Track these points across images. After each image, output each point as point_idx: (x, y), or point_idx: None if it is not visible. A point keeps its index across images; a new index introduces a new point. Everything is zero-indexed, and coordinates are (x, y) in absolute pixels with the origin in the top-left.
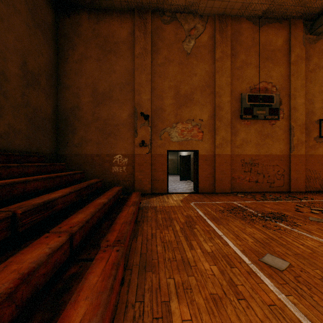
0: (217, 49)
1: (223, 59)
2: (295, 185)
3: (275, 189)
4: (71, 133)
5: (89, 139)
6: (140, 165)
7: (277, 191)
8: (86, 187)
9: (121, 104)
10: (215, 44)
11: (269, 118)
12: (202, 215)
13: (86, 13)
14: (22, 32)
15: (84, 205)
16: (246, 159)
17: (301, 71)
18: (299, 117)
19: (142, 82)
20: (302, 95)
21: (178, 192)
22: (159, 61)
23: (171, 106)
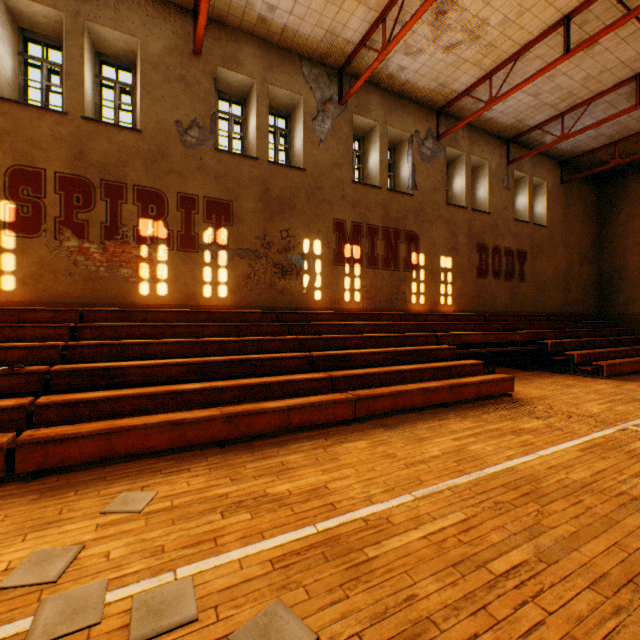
0: None
1: None
2: None
3: None
4: (614, 294)
5: (635, 298)
6: None
7: None
8: (638, 338)
9: None
10: None
11: None
12: None
13: (631, 174)
14: (578, 230)
15: None
16: None
17: None
18: None
19: None
20: None
21: None
22: None
23: None
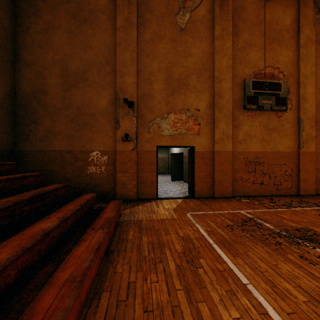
0: (216, 25)
1: (223, 37)
2: (305, 187)
3: (283, 191)
4: (34, 124)
5: (57, 131)
6: (122, 164)
7: (284, 194)
8: (30, 199)
9: (99, 88)
10: (214, 19)
11: (276, 109)
12: (205, 235)
13: None
14: None
15: (20, 231)
16: (249, 157)
17: (311, 55)
18: (308, 109)
19: (125, 61)
20: (312, 83)
21: (170, 197)
22: (147, 36)
23: (162, 92)
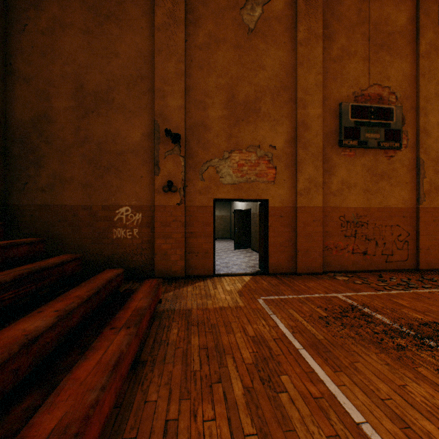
0: (300, 24)
1: (310, 42)
2: (427, 258)
3: (395, 265)
4: (34, 167)
5: (68, 178)
6: (164, 225)
7: (397, 268)
8: (15, 281)
9: (130, 115)
10: (296, 15)
11: (385, 147)
12: (287, 335)
13: None
14: None
15: None
16: (347, 215)
17: (435, 69)
18: (432, 146)
19: (168, 76)
20: (436, 109)
21: (233, 273)
22: (200, 40)
23: (221, 121)
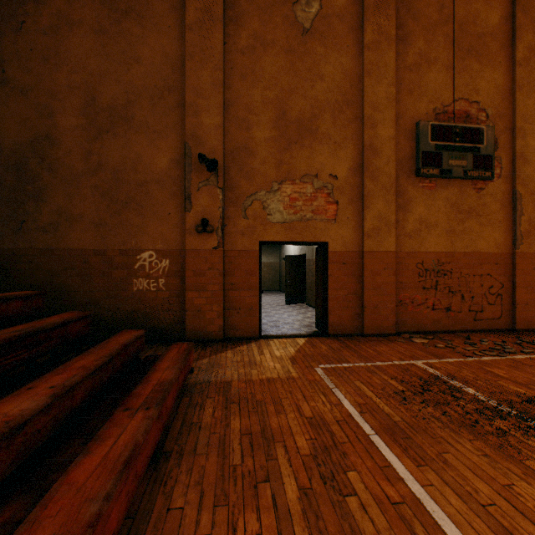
0: (367, 23)
1: (380, 45)
2: (525, 316)
3: (485, 323)
4: (33, 201)
5: (76, 215)
6: (197, 275)
7: (488, 328)
8: (1, 347)
9: (155, 136)
10: (363, 12)
11: (473, 176)
12: (354, 415)
13: None
14: None
15: None
16: (426, 261)
17: (534, 80)
18: (531, 176)
19: (202, 87)
20: None
21: (284, 334)
22: (242, 42)
23: (269, 144)
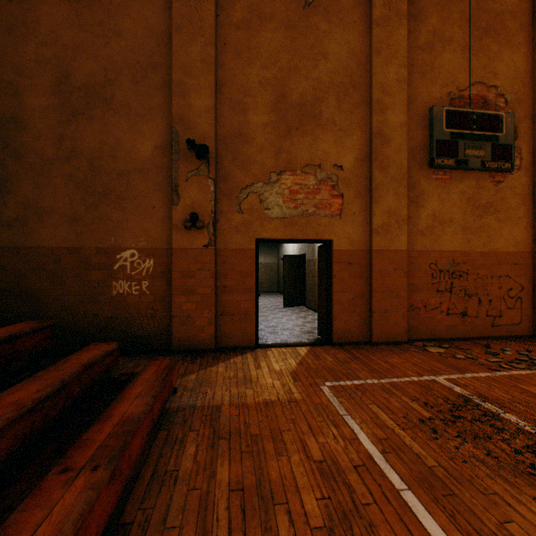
0: None
1: (390, 22)
2: None
3: (504, 330)
4: None
5: (46, 208)
6: (185, 276)
7: (507, 334)
8: None
9: (137, 119)
10: None
11: (492, 168)
12: (376, 458)
13: None
14: None
15: None
16: (440, 261)
17: None
18: None
19: (191, 64)
20: None
21: (283, 343)
22: (237, 15)
23: (267, 130)
